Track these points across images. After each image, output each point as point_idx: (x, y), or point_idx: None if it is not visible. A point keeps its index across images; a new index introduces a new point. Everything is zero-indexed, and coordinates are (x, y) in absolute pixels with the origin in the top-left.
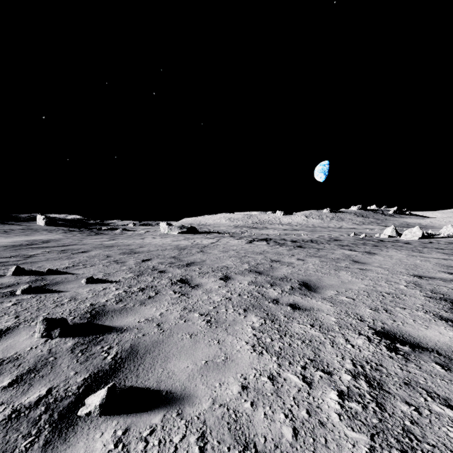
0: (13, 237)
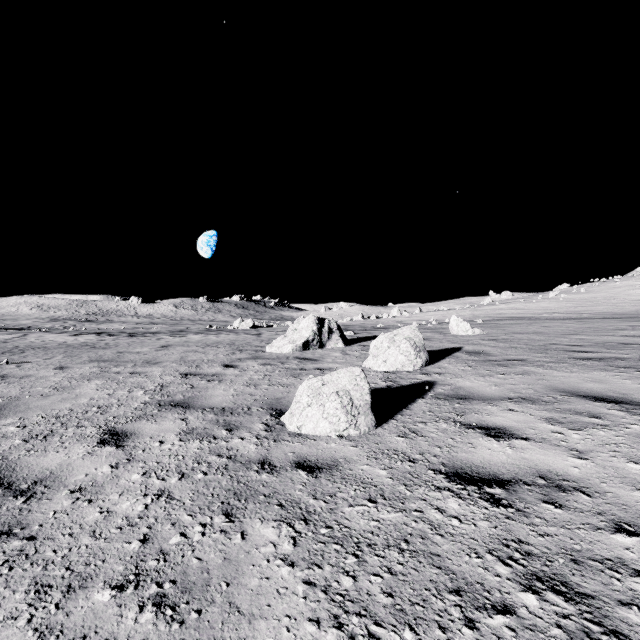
0: None
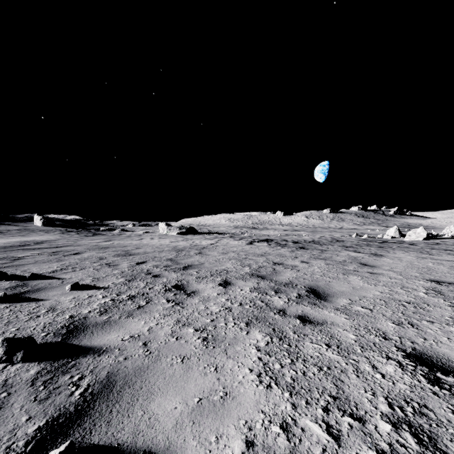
0: (8, 238)
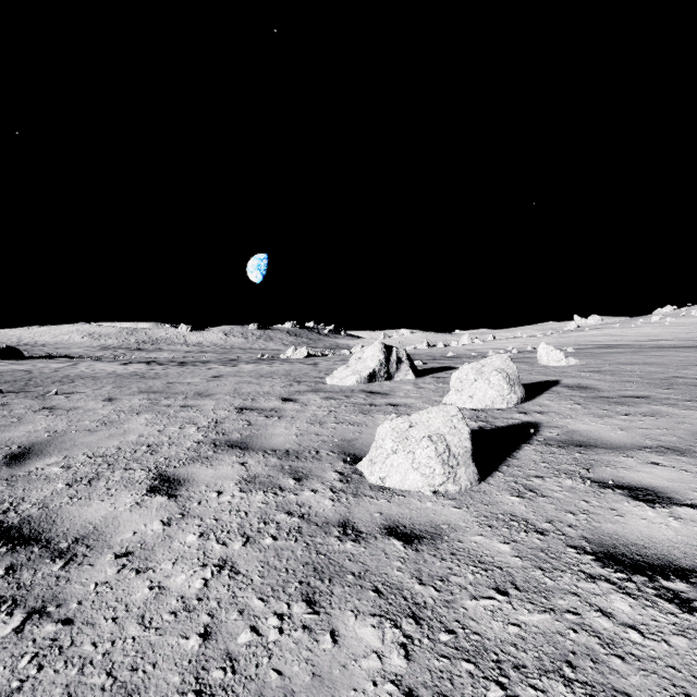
0: None
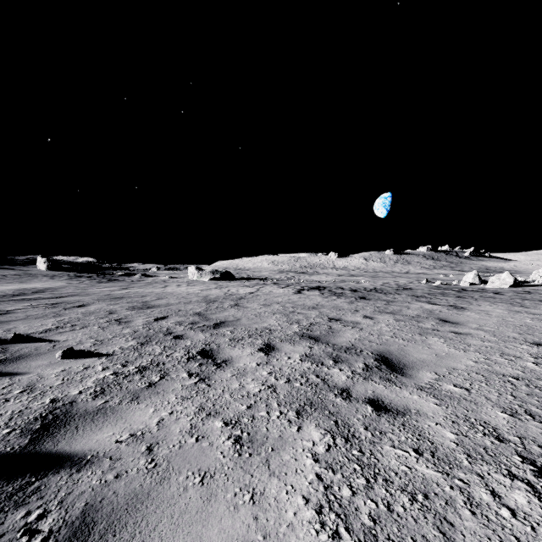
0: (4, 285)
